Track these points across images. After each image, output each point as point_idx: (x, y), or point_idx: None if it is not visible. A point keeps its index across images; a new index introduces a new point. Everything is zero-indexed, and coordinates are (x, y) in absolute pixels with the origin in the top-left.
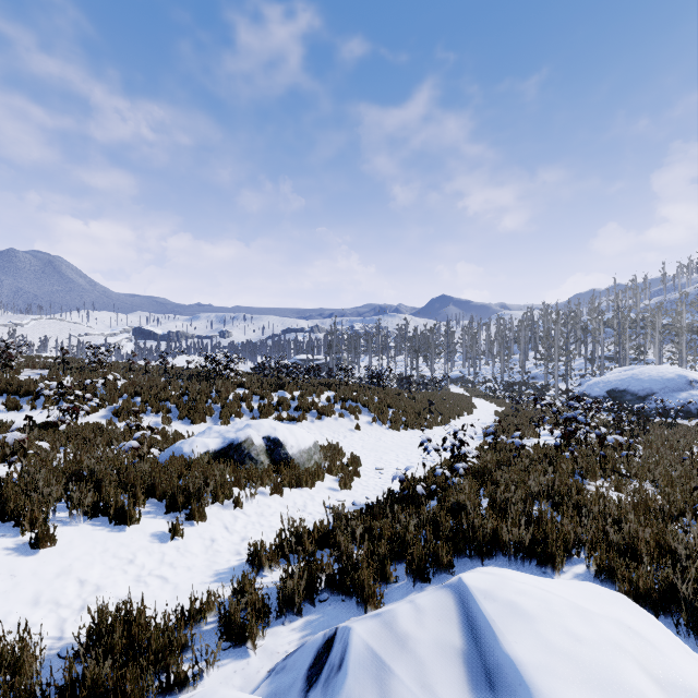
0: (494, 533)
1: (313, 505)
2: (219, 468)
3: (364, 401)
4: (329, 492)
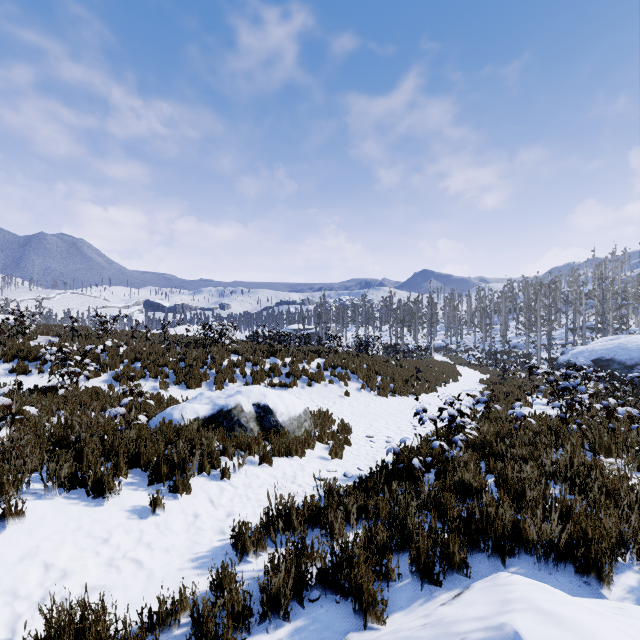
0: (515, 526)
1: (303, 476)
2: (207, 436)
3: (353, 368)
4: (320, 461)
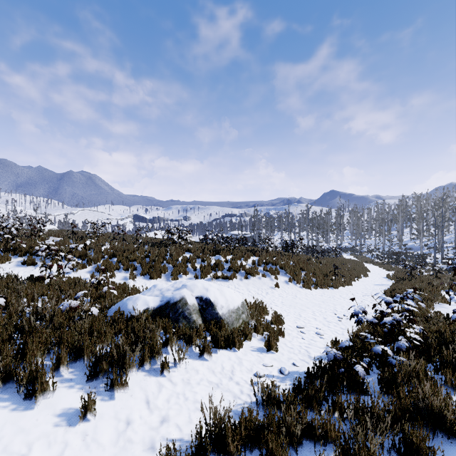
0: None
1: (240, 371)
2: (152, 328)
3: (282, 265)
4: (256, 354)
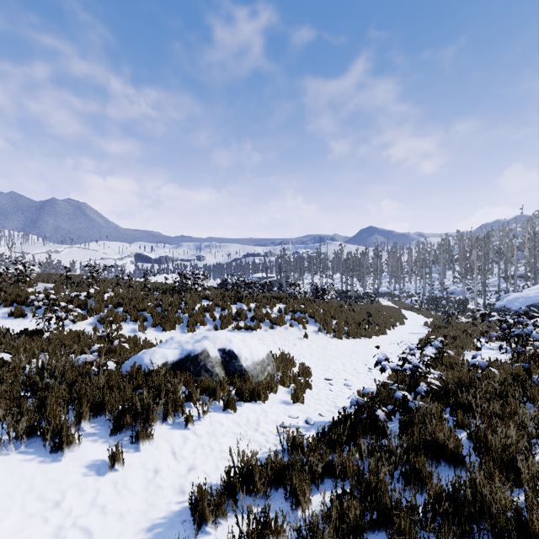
0: (518, 516)
1: (266, 422)
2: (174, 382)
3: (311, 313)
4: (282, 406)
